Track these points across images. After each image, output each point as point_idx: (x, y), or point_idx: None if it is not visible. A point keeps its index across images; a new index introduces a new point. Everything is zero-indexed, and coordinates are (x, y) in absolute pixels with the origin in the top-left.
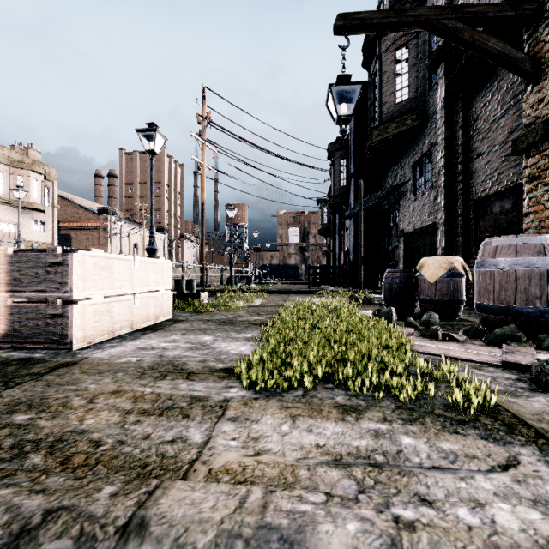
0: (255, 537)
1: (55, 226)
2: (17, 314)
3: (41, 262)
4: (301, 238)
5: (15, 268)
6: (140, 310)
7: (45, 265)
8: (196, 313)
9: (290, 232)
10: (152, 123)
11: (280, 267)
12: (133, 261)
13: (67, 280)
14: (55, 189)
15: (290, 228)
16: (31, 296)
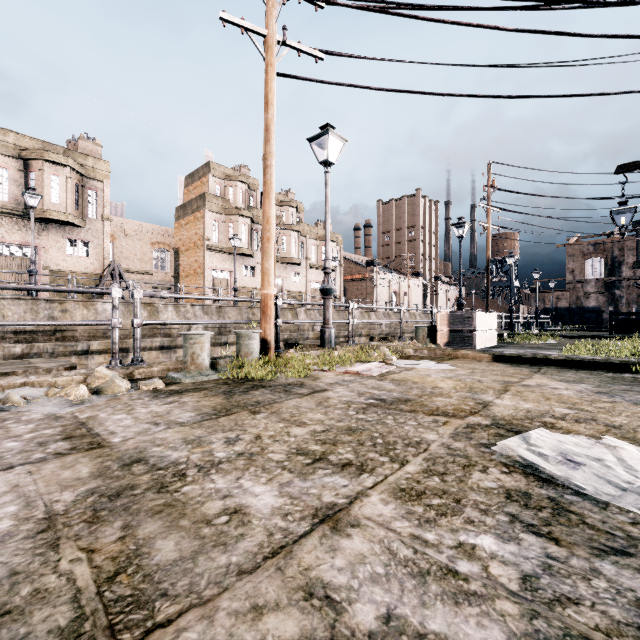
0: (570, 355)
1: (341, 281)
2: (452, 335)
3: (462, 316)
4: (607, 272)
5: (451, 319)
6: (487, 338)
7: (463, 318)
8: (509, 344)
9: (587, 264)
10: (461, 217)
11: (571, 310)
12: (486, 315)
13: (472, 323)
14: (341, 251)
15: (587, 259)
16: (458, 329)
